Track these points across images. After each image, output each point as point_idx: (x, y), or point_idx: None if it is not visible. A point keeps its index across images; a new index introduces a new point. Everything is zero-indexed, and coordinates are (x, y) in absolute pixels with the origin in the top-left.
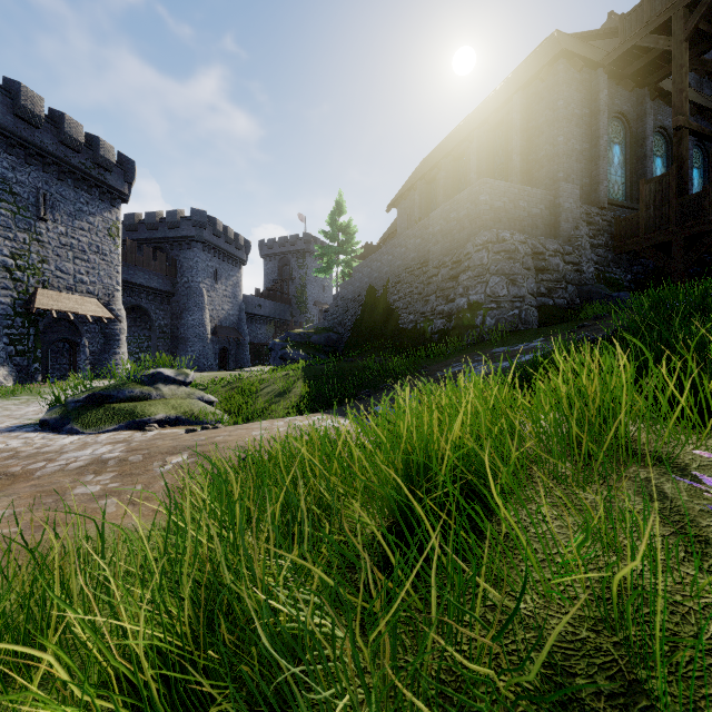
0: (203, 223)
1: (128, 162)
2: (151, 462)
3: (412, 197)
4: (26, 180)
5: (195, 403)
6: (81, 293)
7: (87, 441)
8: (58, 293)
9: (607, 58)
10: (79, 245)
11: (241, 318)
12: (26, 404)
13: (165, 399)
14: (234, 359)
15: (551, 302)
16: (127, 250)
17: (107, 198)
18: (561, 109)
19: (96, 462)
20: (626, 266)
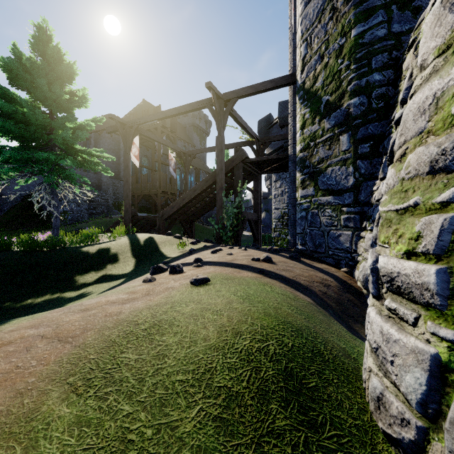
0: None
1: None
2: None
3: None
4: None
5: None
6: None
7: None
8: None
9: None
10: None
11: None
12: None
13: None
14: None
15: (95, 211)
16: None
17: None
18: (106, 146)
19: None
20: None
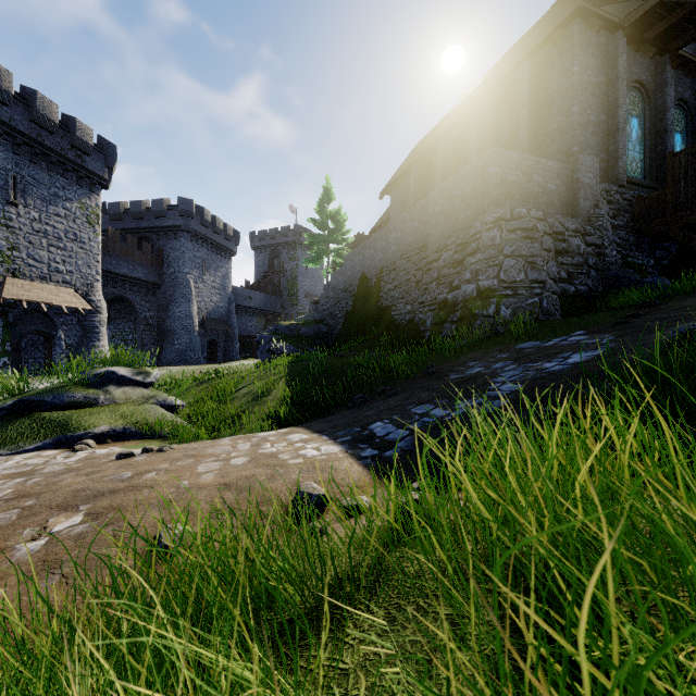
0: (189, 212)
1: (108, 146)
2: (23, 527)
3: (406, 182)
4: None
5: (152, 409)
6: (57, 282)
7: None
8: (30, 282)
9: (628, 18)
10: (54, 232)
11: (231, 310)
12: None
13: (115, 405)
14: (223, 352)
15: (572, 288)
16: (109, 239)
17: (85, 183)
18: (576, 75)
19: None
20: (649, 250)
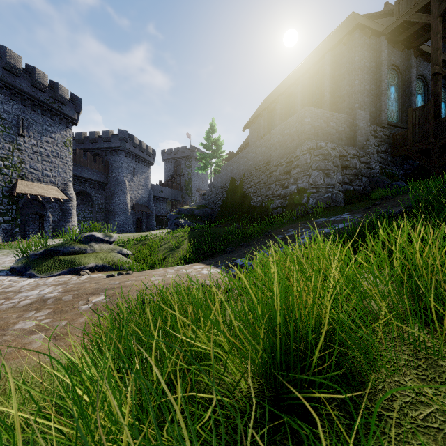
0: (125, 138)
1: (77, 99)
2: (78, 301)
3: (259, 121)
4: (10, 110)
5: (116, 255)
6: (47, 183)
7: (39, 283)
8: (31, 183)
9: (387, 29)
10: (45, 152)
11: (150, 199)
12: (6, 255)
13: (95, 253)
14: (145, 225)
15: (351, 188)
16: (77, 156)
17: (63, 122)
18: (357, 62)
19: (39, 300)
20: (399, 165)
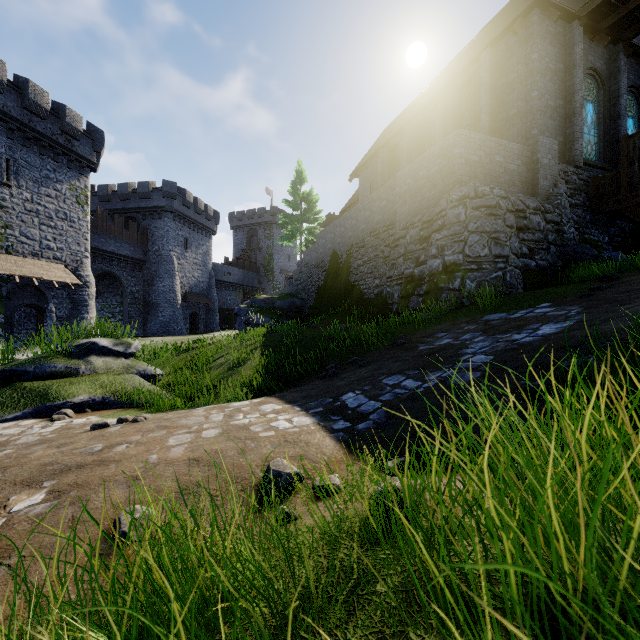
0: (173, 193)
1: (96, 132)
2: None
3: (374, 165)
4: None
5: (131, 379)
6: (48, 259)
7: None
8: (22, 258)
9: (584, 9)
10: (45, 211)
11: (211, 285)
12: None
13: (95, 375)
14: (204, 324)
15: (533, 263)
16: (98, 219)
17: (75, 166)
18: (535, 62)
19: None
20: (604, 228)
